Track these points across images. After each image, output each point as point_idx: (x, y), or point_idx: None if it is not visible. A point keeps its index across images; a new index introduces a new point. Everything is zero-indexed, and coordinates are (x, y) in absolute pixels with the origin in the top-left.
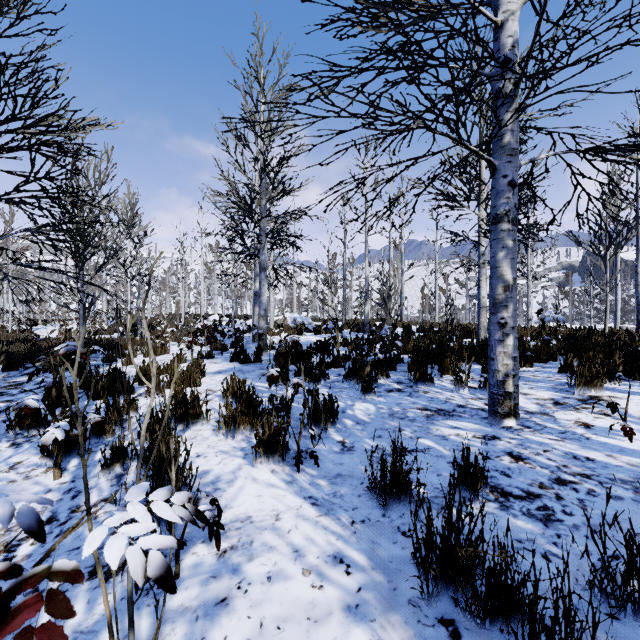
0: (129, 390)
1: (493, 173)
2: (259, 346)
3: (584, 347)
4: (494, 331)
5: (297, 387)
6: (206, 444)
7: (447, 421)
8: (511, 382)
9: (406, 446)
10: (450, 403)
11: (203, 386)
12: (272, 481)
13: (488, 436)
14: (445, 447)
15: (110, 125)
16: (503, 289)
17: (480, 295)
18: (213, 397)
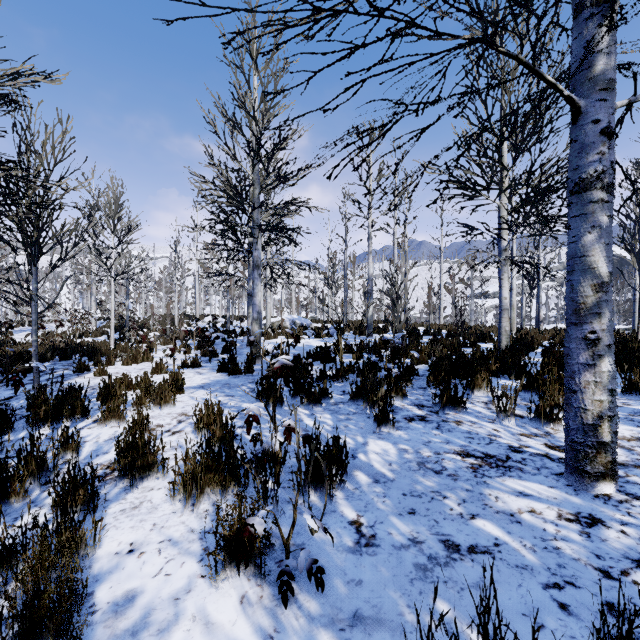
0: (83, 415)
1: (575, 119)
2: (252, 353)
3: (636, 358)
4: (578, 350)
5: (288, 433)
6: (151, 521)
7: (506, 480)
8: (606, 427)
9: (459, 537)
10: (497, 443)
11: (177, 408)
12: (238, 632)
13: (583, 516)
14: (523, 542)
15: (49, 76)
16: (593, 289)
17: (501, 296)
18: (185, 426)
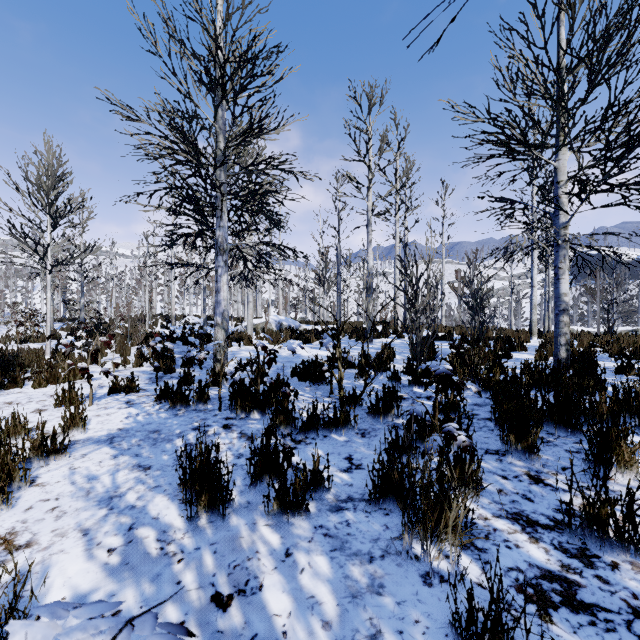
0: None
1: None
2: (213, 371)
3: None
4: None
5: None
6: None
7: None
8: None
9: None
10: None
11: (15, 511)
12: None
13: None
14: None
15: None
16: None
17: (559, 291)
18: None
